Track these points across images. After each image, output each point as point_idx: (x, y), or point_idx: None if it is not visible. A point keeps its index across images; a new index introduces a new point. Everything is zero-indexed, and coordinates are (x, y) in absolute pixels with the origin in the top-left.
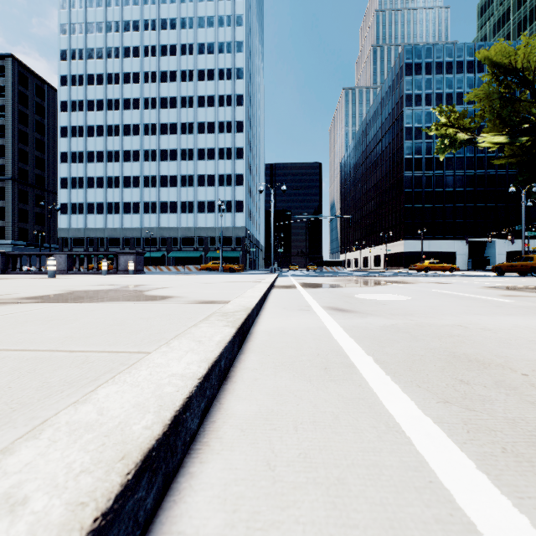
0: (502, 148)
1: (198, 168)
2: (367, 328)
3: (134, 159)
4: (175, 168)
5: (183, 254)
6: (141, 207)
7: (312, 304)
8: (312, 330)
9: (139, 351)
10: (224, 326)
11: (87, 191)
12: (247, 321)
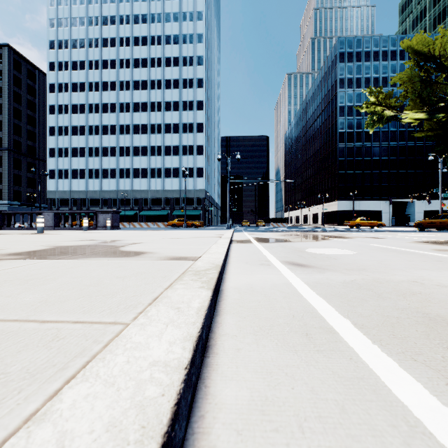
0: (420, 124)
1: (165, 140)
2: (330, 285)
3: (111, 132)
4: (146, 140)
5: (153, 212)
6: (117, 173)
7: (271, 259)
8: (279, 287)
9: (115, 321)
10: (200, 287)
11: (72, 159)
12: (218, 279)
